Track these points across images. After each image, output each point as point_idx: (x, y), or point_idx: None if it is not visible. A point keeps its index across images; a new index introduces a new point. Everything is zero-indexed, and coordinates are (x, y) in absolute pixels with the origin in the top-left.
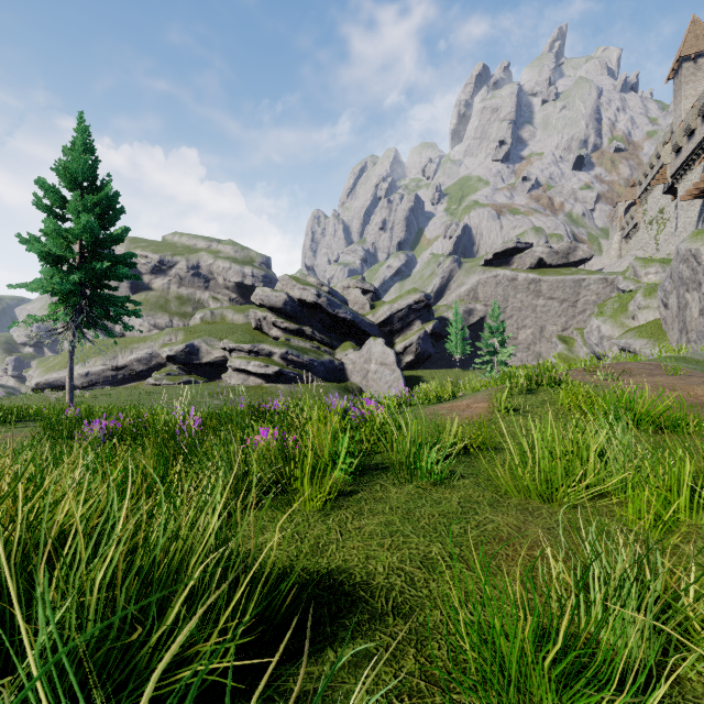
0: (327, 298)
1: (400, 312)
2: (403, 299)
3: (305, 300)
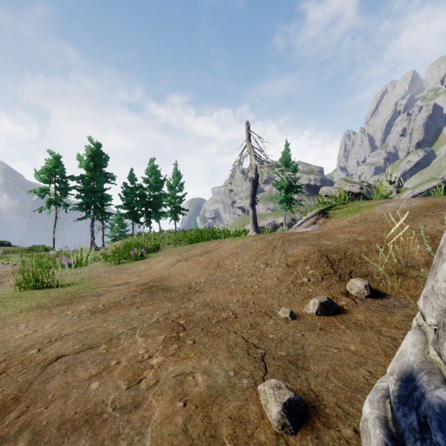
0: (366, 189)
1: (421, 194)
2: (423, 186)
3: (352, 192)
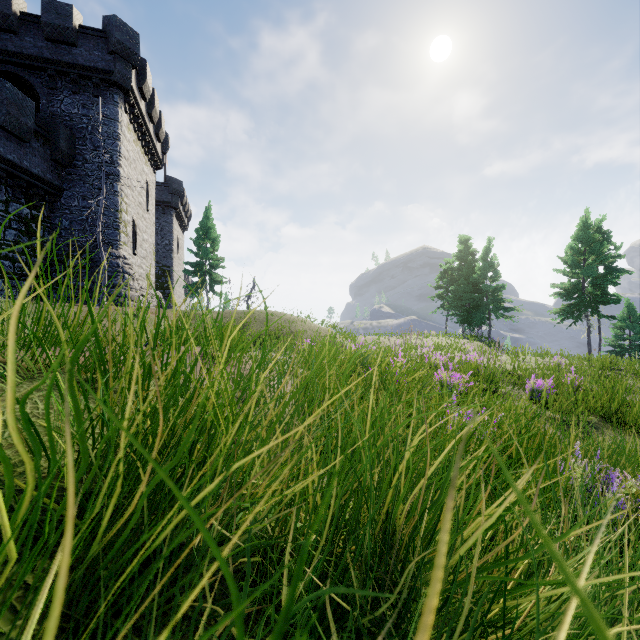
0: None
1: None
2: None
3: None
